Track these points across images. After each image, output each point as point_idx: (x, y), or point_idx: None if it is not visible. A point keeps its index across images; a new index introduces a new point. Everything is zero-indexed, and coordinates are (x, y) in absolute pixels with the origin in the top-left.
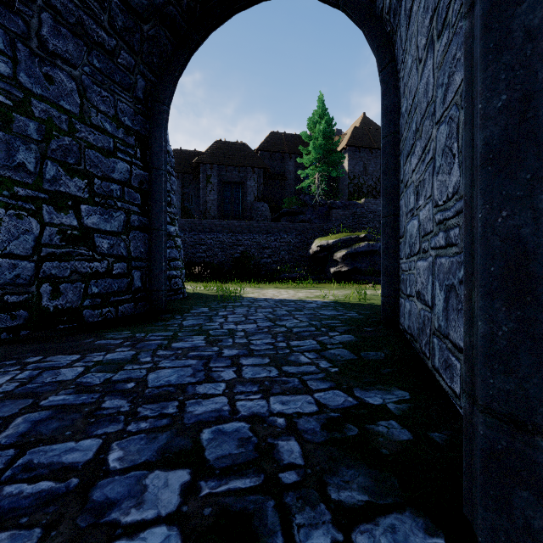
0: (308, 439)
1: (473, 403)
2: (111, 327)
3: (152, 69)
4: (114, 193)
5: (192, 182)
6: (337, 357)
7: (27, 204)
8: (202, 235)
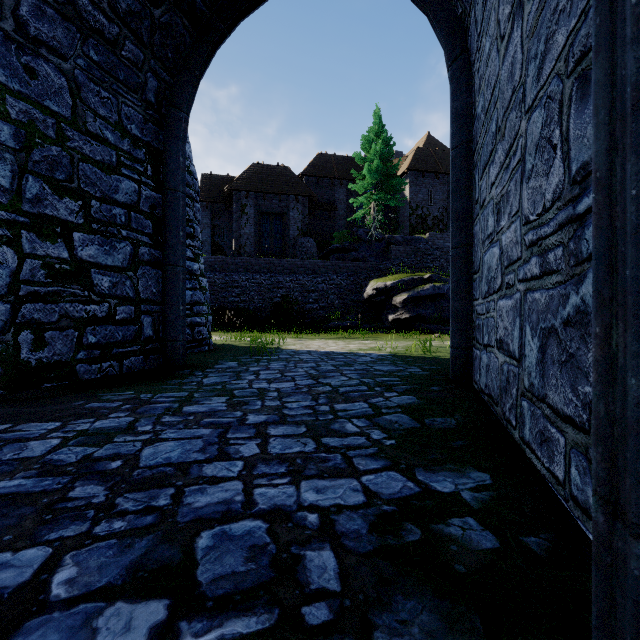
0: (349, 548)
1: (614, 515)
2: (113, 385)
3: (166, 67)
4: (117, 219)
5: (224, 213)
6: (394, 425)
7: (0, 229)
8: (235, 276)
